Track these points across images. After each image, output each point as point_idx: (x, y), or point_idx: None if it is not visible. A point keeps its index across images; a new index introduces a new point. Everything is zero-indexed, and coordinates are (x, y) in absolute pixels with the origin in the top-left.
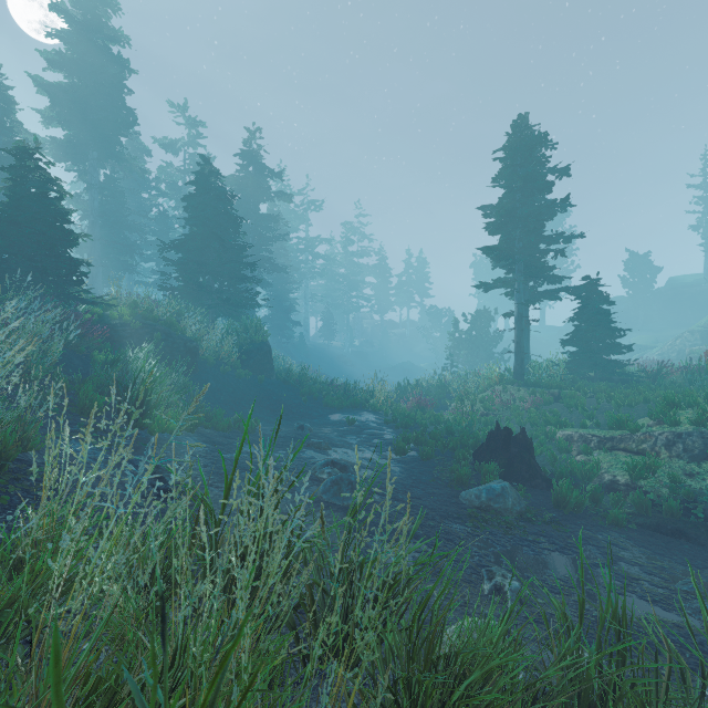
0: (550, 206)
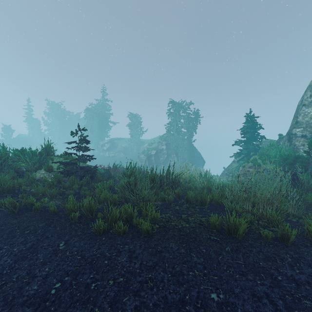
0: None
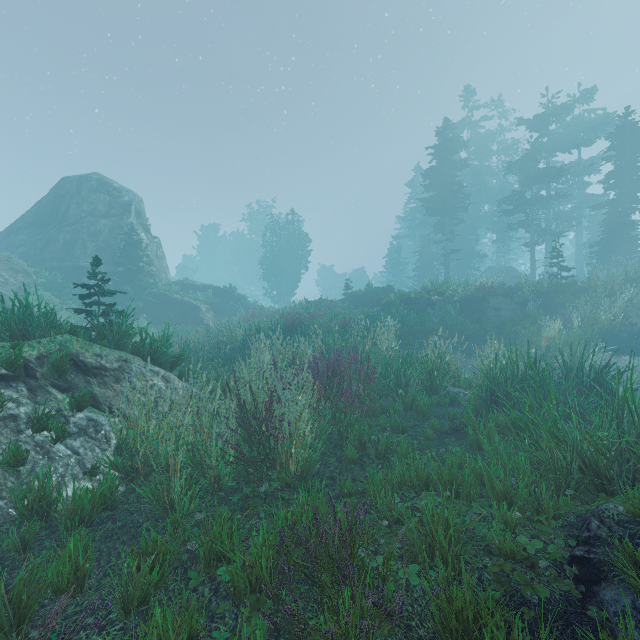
0: None
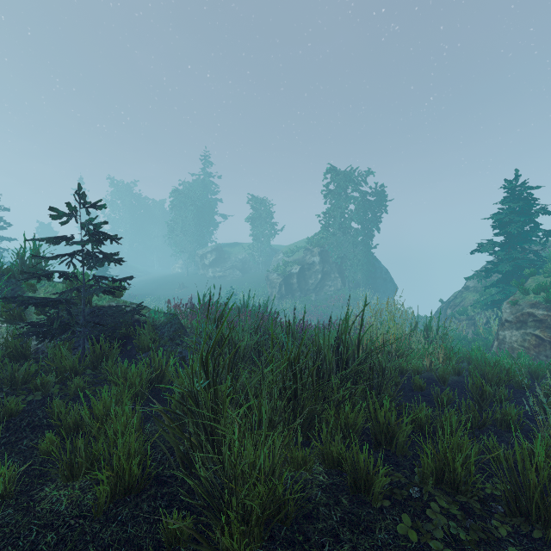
0: (1, 228)
